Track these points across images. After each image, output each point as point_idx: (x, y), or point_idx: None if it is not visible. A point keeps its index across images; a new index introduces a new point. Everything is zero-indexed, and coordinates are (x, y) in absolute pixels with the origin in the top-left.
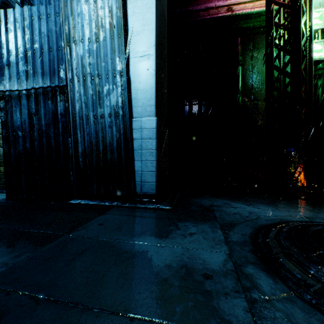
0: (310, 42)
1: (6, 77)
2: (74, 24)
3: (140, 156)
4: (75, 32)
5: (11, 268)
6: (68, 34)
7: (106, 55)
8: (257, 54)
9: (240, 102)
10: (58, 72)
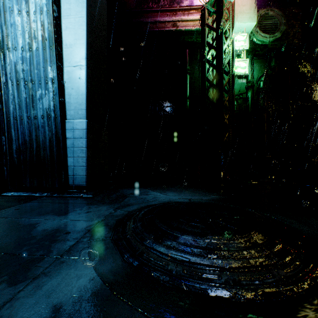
0: (233, 61)
1: None
2: (7, 33)
3: (72, 153)
4: (8, 40)
5: None
6: (1, 41)
7: (39, 64)
8: None
9: (188, 106)
10: None
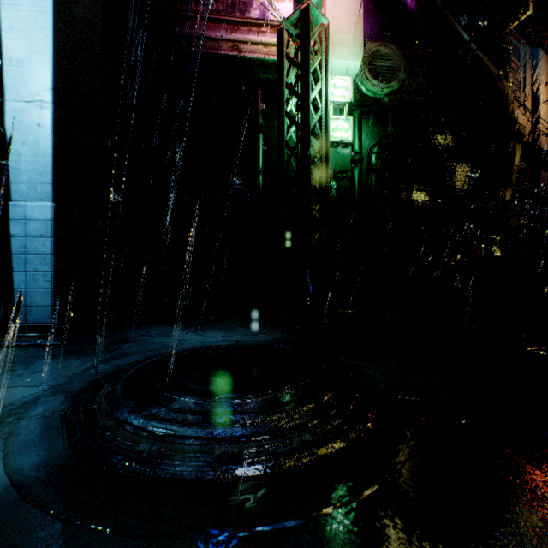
0: (326, 118)
1: None
2: None
3: (24, 264)
4: None
5: None
6: None
7: None
8: None
9: (260, 186)
10: None
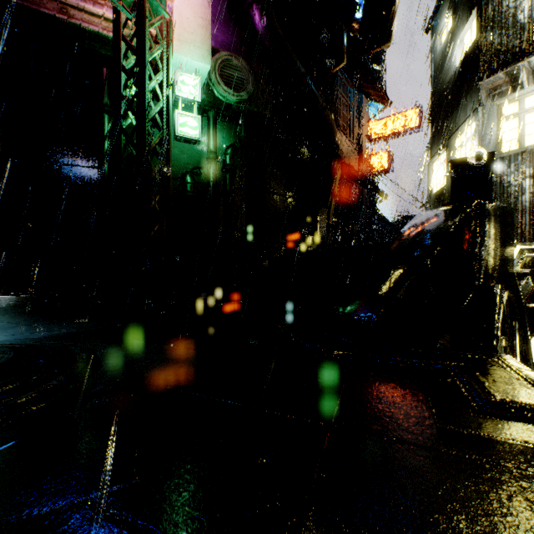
0: (168, 112)
1: None
2: None
3: None
4: None
5: None
6: None
7: None
8: None
9: (105, 171)
10: None
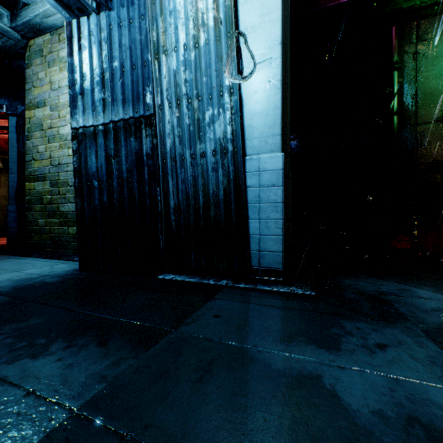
0: None
1: (80, 110)
2: (164, 27)
3: (257, 212)
4: (165, 38)
5: (112, 386)
6: (156, 42)
7: (209, 66)
8: (425, 49)
9: (395, 127)
10: (143, 96)
